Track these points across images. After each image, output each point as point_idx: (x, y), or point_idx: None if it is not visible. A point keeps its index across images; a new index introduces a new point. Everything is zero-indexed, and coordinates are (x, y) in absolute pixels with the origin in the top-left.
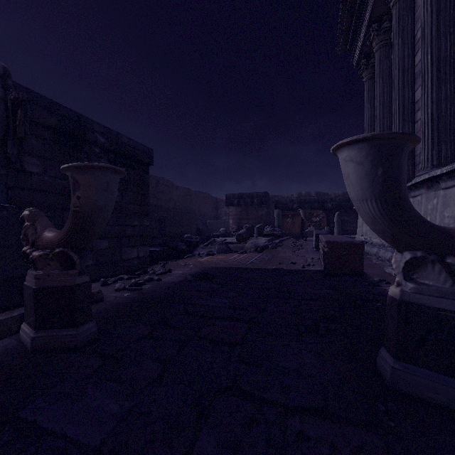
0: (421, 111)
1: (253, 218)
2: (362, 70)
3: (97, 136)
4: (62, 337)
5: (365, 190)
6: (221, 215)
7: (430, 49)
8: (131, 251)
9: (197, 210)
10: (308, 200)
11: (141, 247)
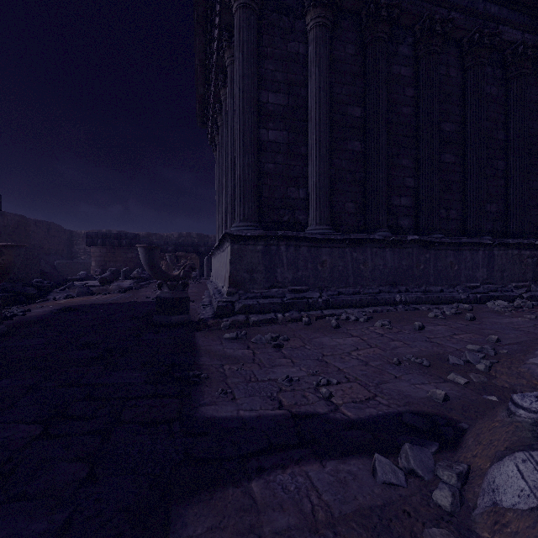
0: (223, 205)
1: (121, 260)
2: (214, 149)
3: None
4: None
5: (144, 262)
6: (78, 253)
7: (225, 172)
8: None
9: (39, 247)
10: (184, 243)
11: None
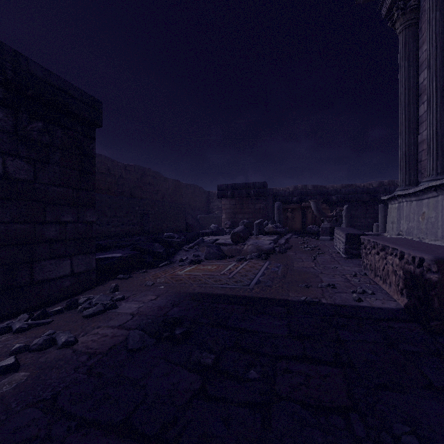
0: None
1: (249, 212)
2: (395, 19)
3: None
4: None
5: None
6: (213, 209)
7: None
8: (56, 265)
9: (188, 204)
10: (310, 192)
11: (80, 257)
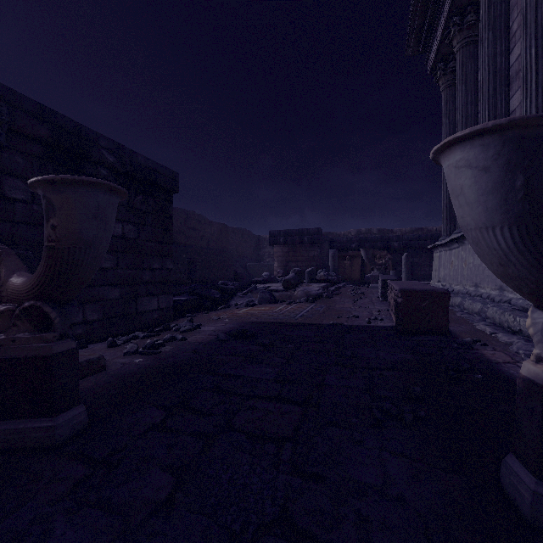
0: None
1: (303, 260)
2: (438, 77)
3: (105, 154)
4: (32, 431)
5: (492, 212)
6: (264, 256)
7: (534, 40)
8: (149, 301)
9: (235, 251)
10: (370, 238)
11: (163, 297)
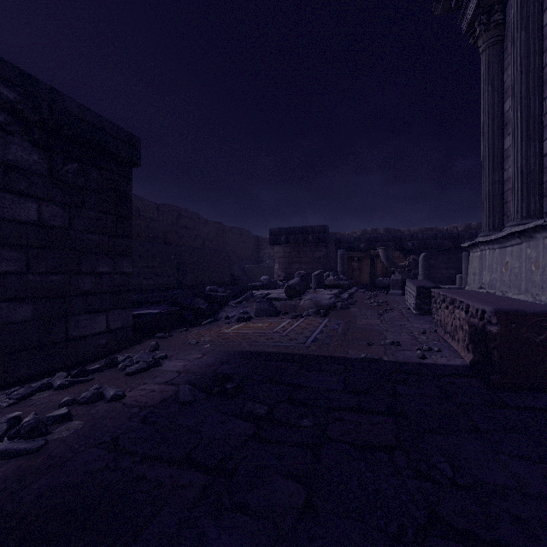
0: None
1: (307, 262)
2: (477, 35)
3: None
4: None
5: None
6: (264, 257)
7: None
8: (91, 321)
9: (233, 252)
10: (381, 237)
11: (116, 312)
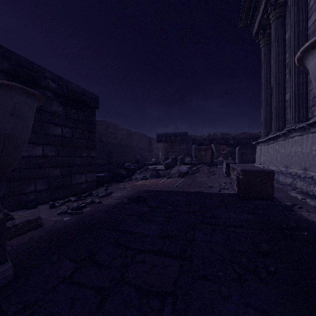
0: None
1: (176, 151)
2: (259, 39)
3: (49, 82)
4: None
5: None
6: (153, 149)
7: None
8: (80, 177)
9: (136, 146)
10: (216, 138)
11: (89, 174)
